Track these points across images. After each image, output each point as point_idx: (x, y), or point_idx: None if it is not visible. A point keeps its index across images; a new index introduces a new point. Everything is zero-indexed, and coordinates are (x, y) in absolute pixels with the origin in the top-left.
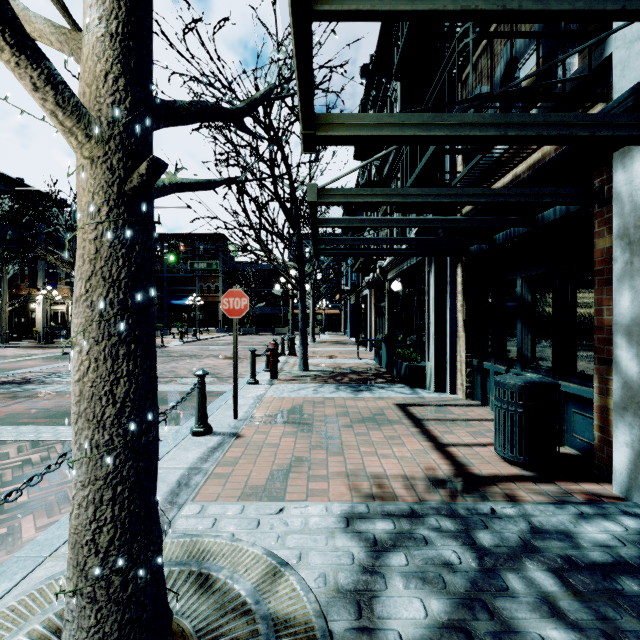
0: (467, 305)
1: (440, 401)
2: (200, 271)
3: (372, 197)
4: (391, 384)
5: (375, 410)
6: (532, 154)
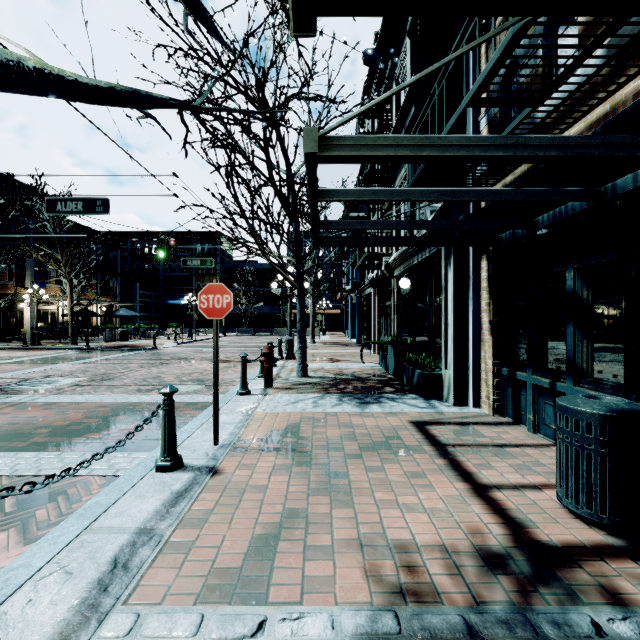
0: (494, 304)
1: (463, 417)
2: (197, 270)
3: (395, 148)
4: (402, 394)
5: (387, 431)
6: (595, 108)
